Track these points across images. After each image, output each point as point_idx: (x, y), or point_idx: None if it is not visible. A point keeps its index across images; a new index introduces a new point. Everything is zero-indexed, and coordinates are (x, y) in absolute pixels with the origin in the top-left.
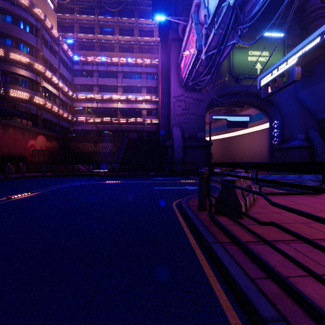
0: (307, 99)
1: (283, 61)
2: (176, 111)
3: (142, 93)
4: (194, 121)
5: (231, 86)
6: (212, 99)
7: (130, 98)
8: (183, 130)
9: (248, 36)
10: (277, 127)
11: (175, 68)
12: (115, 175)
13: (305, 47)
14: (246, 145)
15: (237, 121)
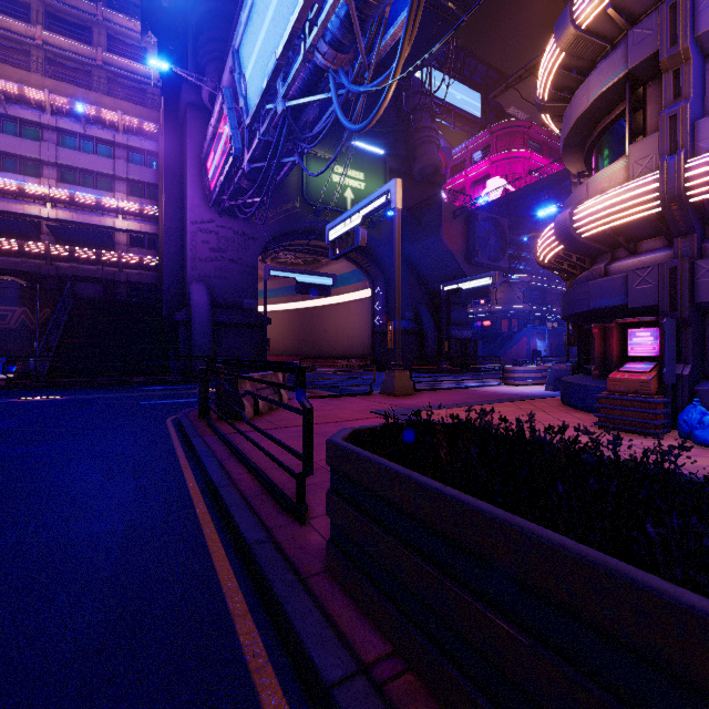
0: (416, 260)
1: (350, 215)
2: (199, 252)
3: (116, 192)
4: (237, 275)
5: (305, 219)
6: (274, 237)
7: (82, 200)
8: (213, 291)
9: (328, 143)
10: (381, 298)
11: (196, 164)
12: (39, 387)
13: (368, 207)
14: (340, 325)
15: (313, 283)
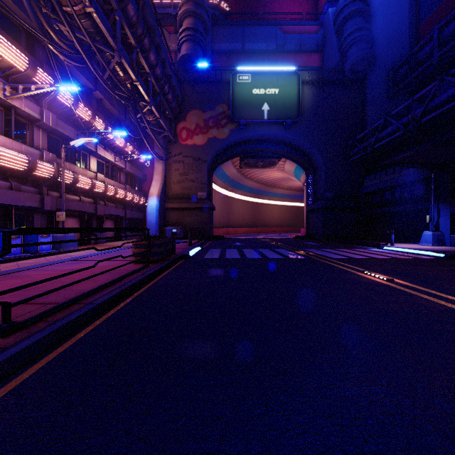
0: None
1: None
2: None
3: None
4: None
5: None
6: None
7: None
8: None
9: None
10: None
11: None
12: None
13: None
14: None
15: None
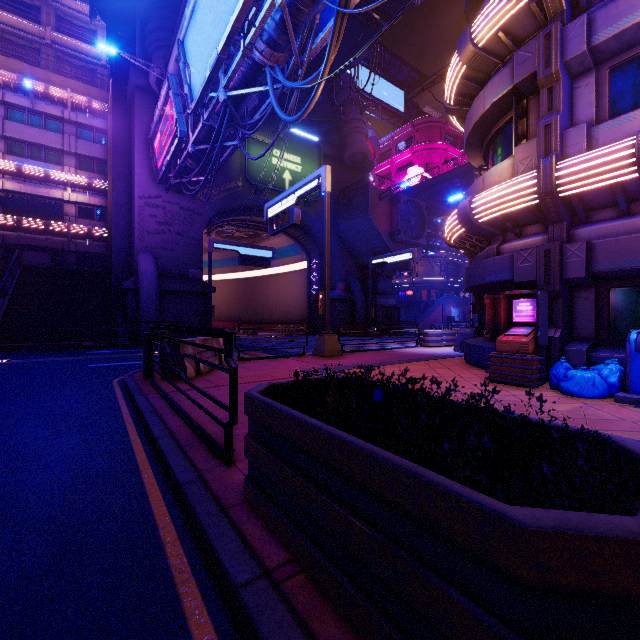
0: (347, 236)
1: (286, 196)
2: (147, 224)
3: (65, 165)
4: (183, 247)
5: (247, 197)
6: (218, 212)
7: (30, 172)
8: (160, 261)
9: (268, 130)
10: (316, 269)
11: (144, 143)
12: None
13: (302, 190)
14: (279, 293)
15: (254, 255)
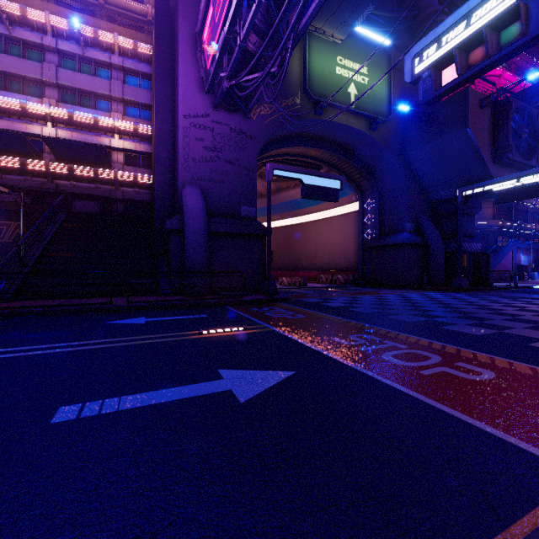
0: (421, 165)
1: None
2: (193, 150)
3: (112, 112)
4: (234, 178)
5: (306, 117)
6: (269, 141)
7: (80, 119)
8: (207, 196)
9: (342, 14)
10: (372, 210)
11: (189, 49)
12: None
13: None
14: (319, 241)
15: (320, 186)
